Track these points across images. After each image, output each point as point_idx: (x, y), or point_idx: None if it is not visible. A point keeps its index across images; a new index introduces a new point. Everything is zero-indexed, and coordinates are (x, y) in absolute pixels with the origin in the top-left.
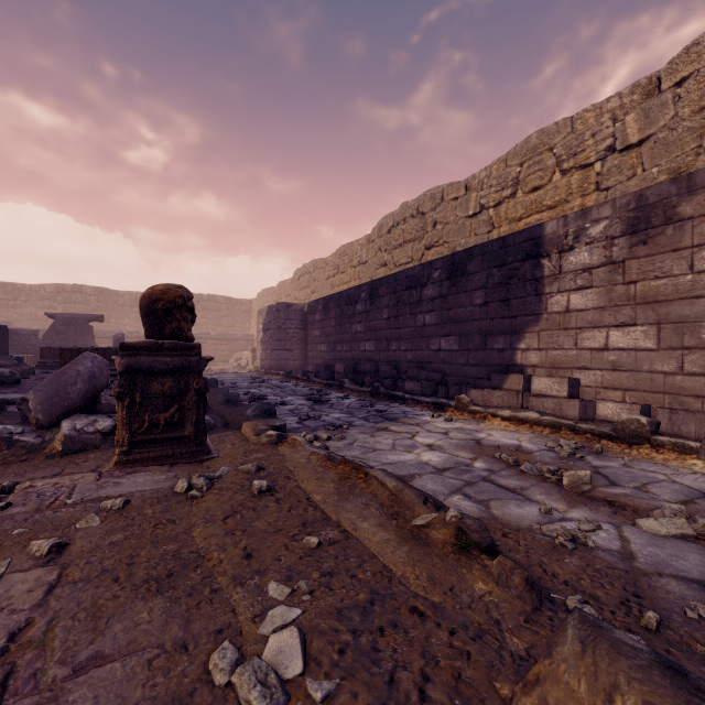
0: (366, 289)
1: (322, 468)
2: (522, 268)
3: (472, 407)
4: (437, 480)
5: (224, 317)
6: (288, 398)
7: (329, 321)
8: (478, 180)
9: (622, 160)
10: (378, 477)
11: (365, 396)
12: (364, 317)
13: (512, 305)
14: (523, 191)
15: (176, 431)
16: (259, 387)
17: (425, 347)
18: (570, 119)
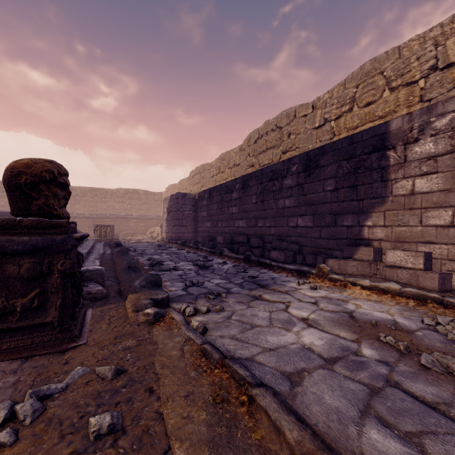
0: (239, 181)
1: (194, 371)
2: (369, 159)
3: (331, 275)
4: (333, 384)
5: (143, 204)
6: (180, 263)
7: (213, 205)
8: (322, 100)
9: (444, 76)
10: (269, 412)
11: (239, 262)
12: (238, 202)
13: (360, 190)
14: (359, 106)
15: (38, 316)
16: (161, 253)
17: (285, 224)
18: (397, 48)
